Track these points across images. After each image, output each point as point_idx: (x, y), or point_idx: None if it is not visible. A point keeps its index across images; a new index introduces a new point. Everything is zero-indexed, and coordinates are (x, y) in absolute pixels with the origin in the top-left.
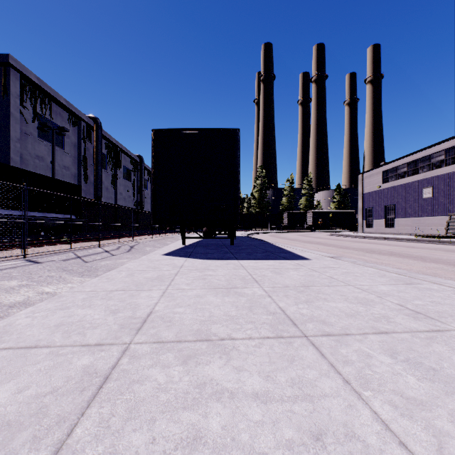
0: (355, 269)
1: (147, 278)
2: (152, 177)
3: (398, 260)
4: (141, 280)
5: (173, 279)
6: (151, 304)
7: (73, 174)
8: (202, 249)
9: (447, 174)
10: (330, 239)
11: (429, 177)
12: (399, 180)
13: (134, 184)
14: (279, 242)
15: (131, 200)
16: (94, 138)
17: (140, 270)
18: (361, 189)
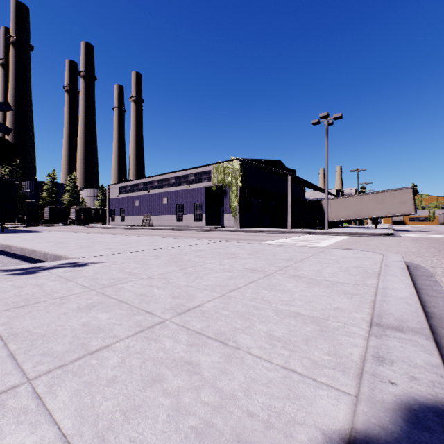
0: (63, 232)
1: None
2: None
3: None
4: None
5: None
6: (4, 236)
7: None
8: None
9: (144, 195)
10: (80, 229)
11: (138, 195)
12: (127, 194)
13: None
14: None
15: None
16: None
17: None
18: (108, 196)
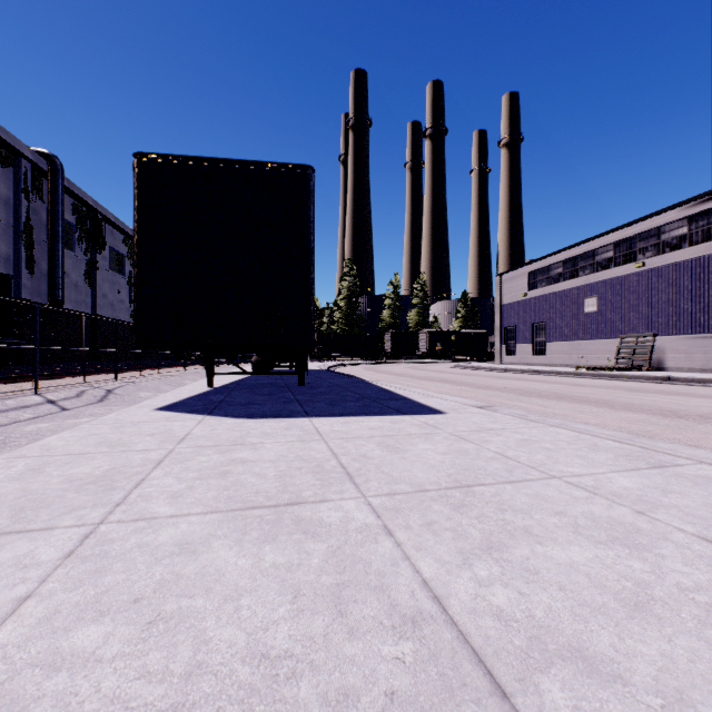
0: (534, 431)
1: (73, 479)
2: (134, 251)
3: (575, 408)
4: (50, 488)
5: (142, 478)
6: None
7: (3, 256)
8: (243, 396)
9: (617, 278)
10: (458, 373)
11: (593, 282)
12: (552, 286)
13: (130, 280)
14: (381, 380)
15: (124, 307)
16: (48, 193)
17: (73, 453)
18: (499, 298)
